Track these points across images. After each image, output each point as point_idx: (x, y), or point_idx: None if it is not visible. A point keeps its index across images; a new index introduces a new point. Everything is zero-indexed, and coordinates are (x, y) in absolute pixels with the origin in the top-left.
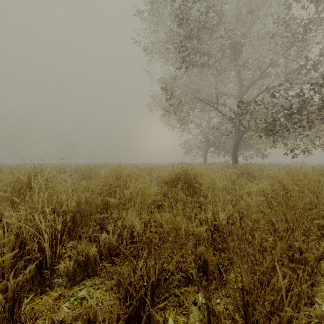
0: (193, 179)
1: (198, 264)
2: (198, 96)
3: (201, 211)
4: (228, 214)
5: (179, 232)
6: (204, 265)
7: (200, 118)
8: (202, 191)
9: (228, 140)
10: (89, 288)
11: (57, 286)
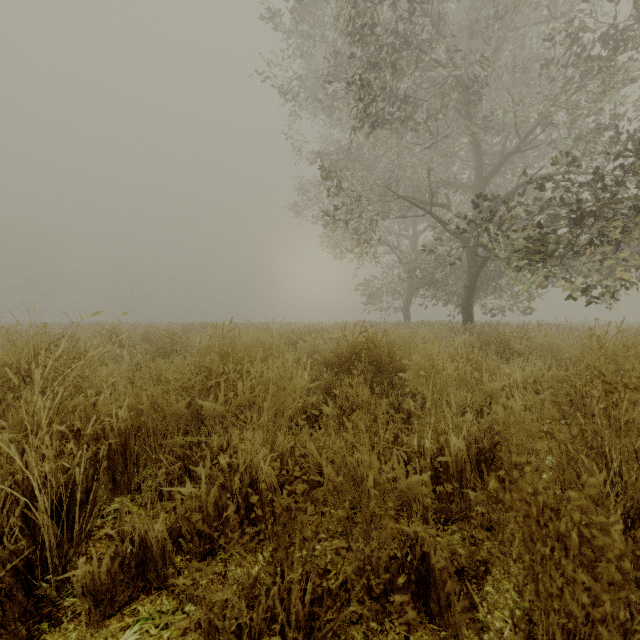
0: (387, 358)
1: (407, 564)
2: (394, 189)
3: (410, 432)
4: (468, 438)
5: (362, 485)
6: (421, 568)
7: (396, 233)
8: (408, 383)
9: (453, 277)
10: (145, 624)
11: (69, 618)
